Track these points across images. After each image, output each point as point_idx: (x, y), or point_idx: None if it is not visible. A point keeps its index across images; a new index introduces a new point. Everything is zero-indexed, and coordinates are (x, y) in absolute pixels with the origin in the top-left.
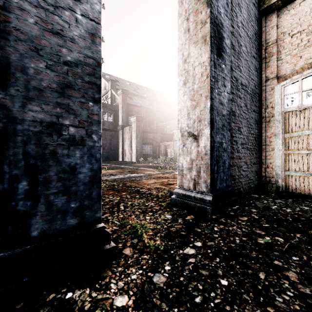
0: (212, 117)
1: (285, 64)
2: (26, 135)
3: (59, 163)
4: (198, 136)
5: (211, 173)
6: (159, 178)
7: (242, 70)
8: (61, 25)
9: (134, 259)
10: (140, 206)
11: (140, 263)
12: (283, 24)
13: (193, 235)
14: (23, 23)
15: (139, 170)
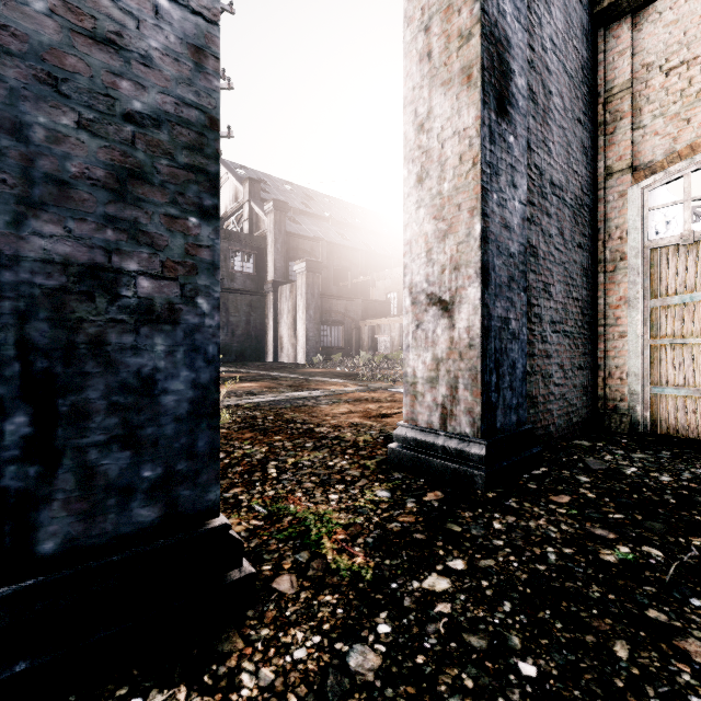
0: (486, 259)
1: (652, 138)
2: (25, 296)
3: (113, 367)
4: (453, 304)
5: (483, 392)
6: (359, 401)
7: (553, 152)
8: (116, 22)
9: (302, 605)
10: (316, 469)
11: (316, 615)
12: (647, 44)
13: (444, 541)
14: (18, 11)
15: (312, 383)
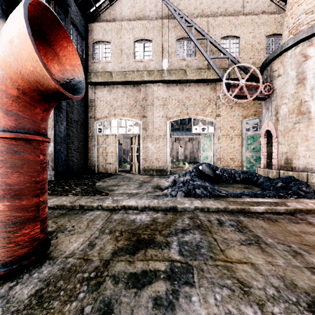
0: (55, 138)
1: (98, 113)
2: None
3: None
4: (48, 146)
5: (54, 162)
6: None
7: (74, 114)
8: None
9: None
10: None
11: None
12: (97, 93)
13: None
14: None
15: None
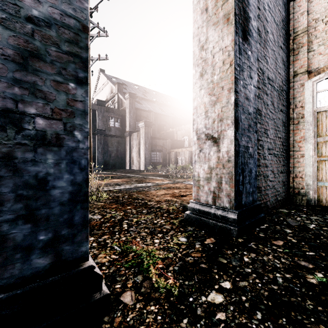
0: (237, 115)
1: (318, 56)
2: None
3: (18, 172)
4: (219, 139)
5: (235, 185)
6: (170, 188)
7: (269, 62)
8: None
9: (137, 313)
10: (147, 225)
11: (145, 320)
12: (315, 9)
13: (218, 269)
14: None
15: (147, 179)
